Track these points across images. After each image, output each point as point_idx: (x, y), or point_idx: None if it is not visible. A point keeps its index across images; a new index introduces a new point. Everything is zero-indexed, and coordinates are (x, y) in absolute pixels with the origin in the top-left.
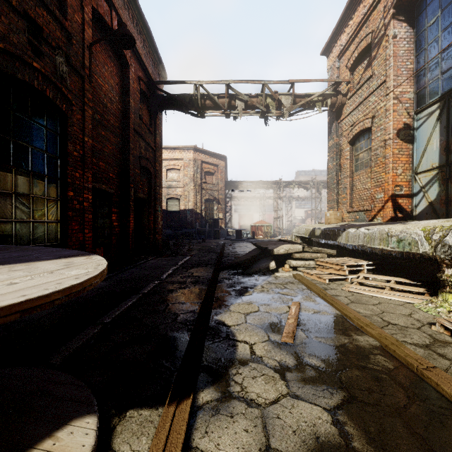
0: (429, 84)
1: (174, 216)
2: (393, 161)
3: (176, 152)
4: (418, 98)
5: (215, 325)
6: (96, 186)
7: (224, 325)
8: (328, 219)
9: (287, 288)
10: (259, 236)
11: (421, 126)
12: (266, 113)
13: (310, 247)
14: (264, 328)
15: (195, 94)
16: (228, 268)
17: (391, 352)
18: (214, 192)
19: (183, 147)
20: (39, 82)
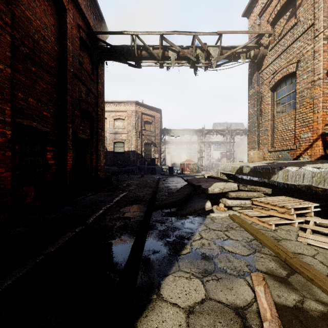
0: None
1: (120, 156)
2: (323, 100)
3: (121, 106)
4: None
5: None
6: (23, 122)
7: None
8: (251, 158)
9: (230, 238)
10: (187, 172)
11: None
12: (196, 63)
13: (245, 186)
14: None
15: (132, 45)
16: (161, 207)
17: None
18: (151, 137)
19: (127, 101)
20: None
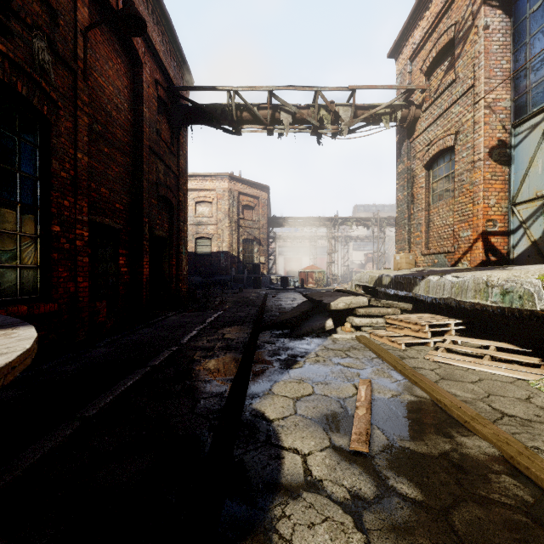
0: (532, 88)
1: (205, 260)
2: (484, 188)
3: (207, 181)
4: (517, 107)
5: (251, 419)
6: (96, 219)
7: (264, 419)
8: (397, 263)
9: (350, 357)
10: (309, 284)
11: (520, 143)
12: (319, 129)
13: (378, 300)
14: (322, 422)
15: (228, 104)
16: (271, 327)
17: (521, 469)
18: (254, 230)
19: (216, 174)
20: (6, 71)
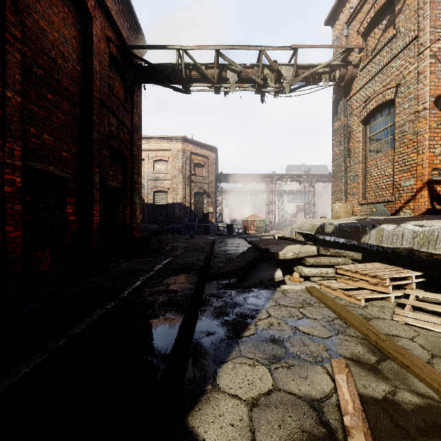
0: None
1: (162, 210)
2: (430, 137)
3: (163, 143)
4: None
5: None
6: (37, 166)
7: None
8: (336, 212)
9: (306, 317)
10: (251, 231)
11: None
12: (263, 87)
13: (327, 249)
14: None
15: (178, 63)
16: (217, 278)
17: None
18: (204, 185)
19: (171, 137)
20: None
